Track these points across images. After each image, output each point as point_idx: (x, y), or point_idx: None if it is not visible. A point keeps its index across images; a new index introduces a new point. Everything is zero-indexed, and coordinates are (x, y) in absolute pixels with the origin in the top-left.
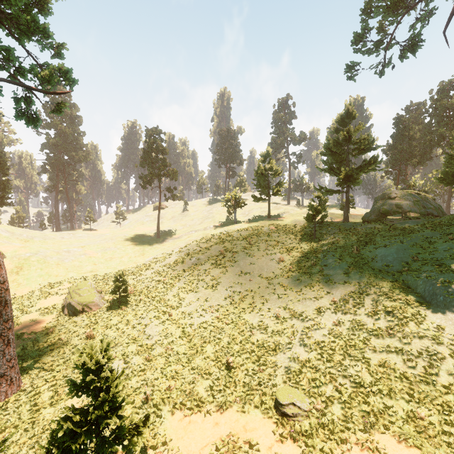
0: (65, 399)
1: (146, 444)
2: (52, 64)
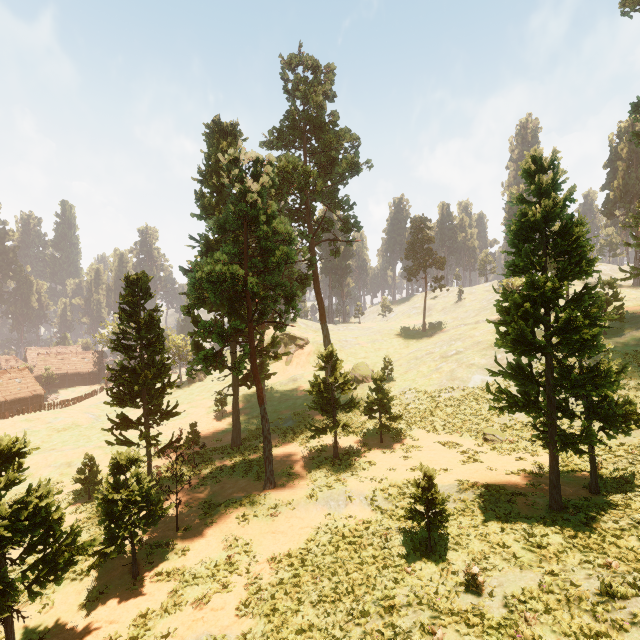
0: (360, 416)
1: (401, 435)
2: (347, 216)
